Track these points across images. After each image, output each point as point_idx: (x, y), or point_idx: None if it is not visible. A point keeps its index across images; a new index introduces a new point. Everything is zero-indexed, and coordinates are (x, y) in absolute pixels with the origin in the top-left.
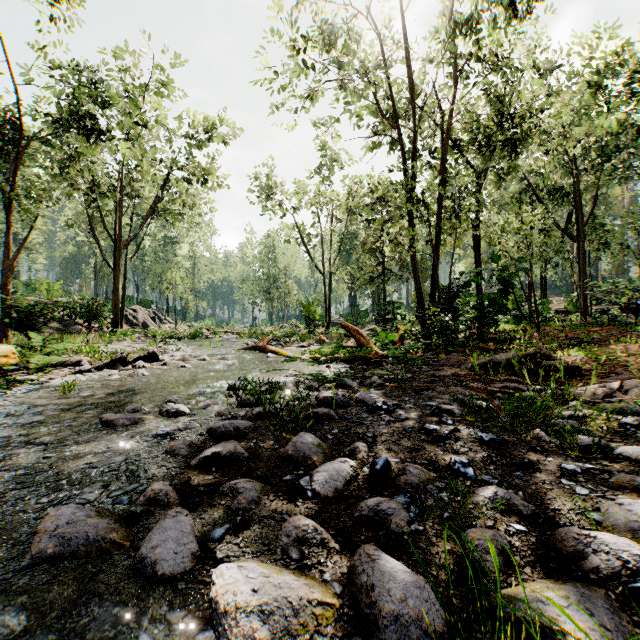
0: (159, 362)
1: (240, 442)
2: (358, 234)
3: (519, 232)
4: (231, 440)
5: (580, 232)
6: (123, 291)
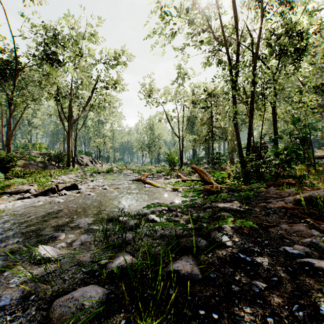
0: (76, 191)
1: None
2: (197, 116)
3: (300, 109)
4: None
5: None
6: (75, 147)
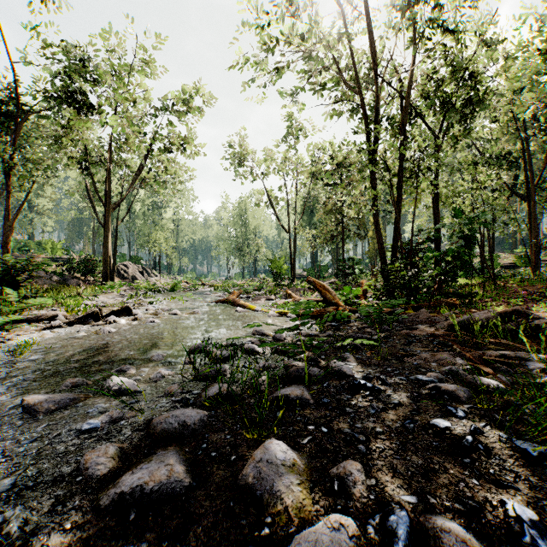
0: (131, 317)
1: (185, 447)
2: (319, 198)
3: (475, 191)
4: (172, 446)
5: (531, 192)
6: (114, 249)
